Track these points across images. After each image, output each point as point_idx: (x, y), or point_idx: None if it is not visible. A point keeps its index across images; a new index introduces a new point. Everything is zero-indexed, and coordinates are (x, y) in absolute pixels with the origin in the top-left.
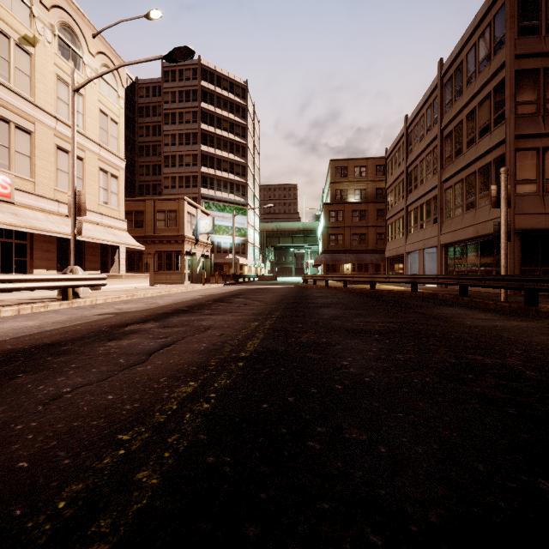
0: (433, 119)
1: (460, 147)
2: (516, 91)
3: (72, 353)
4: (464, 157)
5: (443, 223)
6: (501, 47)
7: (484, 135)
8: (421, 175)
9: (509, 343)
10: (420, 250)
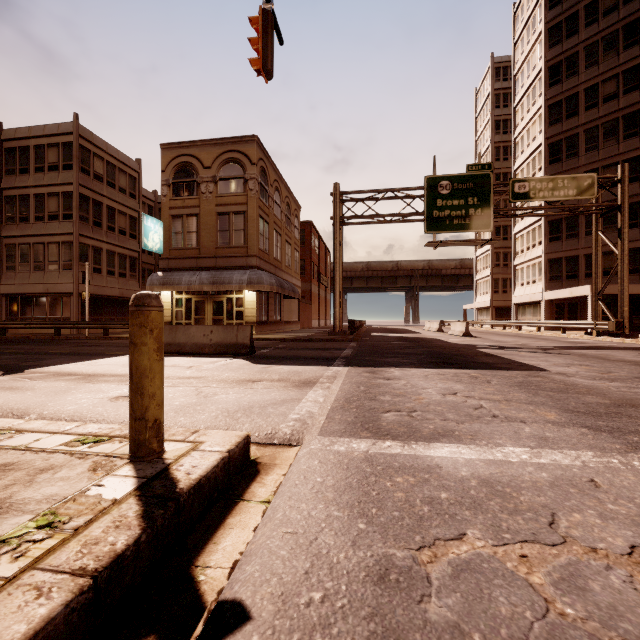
0: None
1: (27, 216)
2: (79, 205)
3: (2, 359)
4: (33, 227)
5: (4, 274)
6: (69, 170)
7: (53, 220)
8: None
9: (125, 343)
10: None
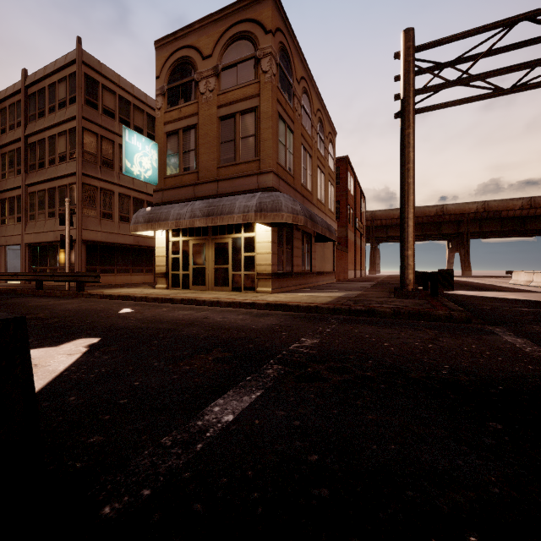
0: (17, 120)
1: (43, 161)
2: (84, 142)
3: None
4: (47, 171)
5: (28, 224)
6: (74, 103)
7: (62, 161)
8: (3, 169)
9: (47, 309)
10: (2, 246)
